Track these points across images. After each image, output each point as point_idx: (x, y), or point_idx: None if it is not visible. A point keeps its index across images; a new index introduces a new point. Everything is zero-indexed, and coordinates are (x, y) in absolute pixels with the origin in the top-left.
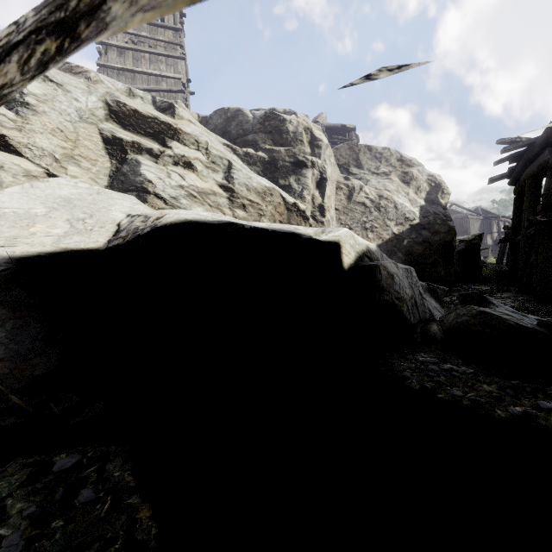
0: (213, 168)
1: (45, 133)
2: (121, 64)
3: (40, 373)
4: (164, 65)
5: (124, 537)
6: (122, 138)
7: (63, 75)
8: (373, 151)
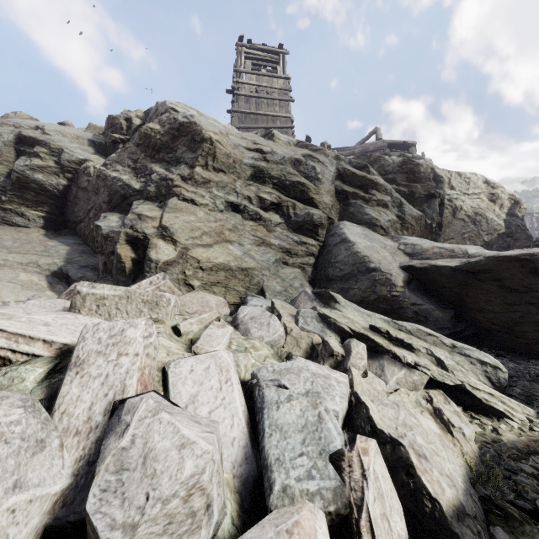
0: (393, 205)
1: (325, 194)
2: (247, 109)
3: (451, 315)
4: (278, 107)
5: (536, 358)
6: (346, 190)
7: (320, 156)
8: (462, 176)
